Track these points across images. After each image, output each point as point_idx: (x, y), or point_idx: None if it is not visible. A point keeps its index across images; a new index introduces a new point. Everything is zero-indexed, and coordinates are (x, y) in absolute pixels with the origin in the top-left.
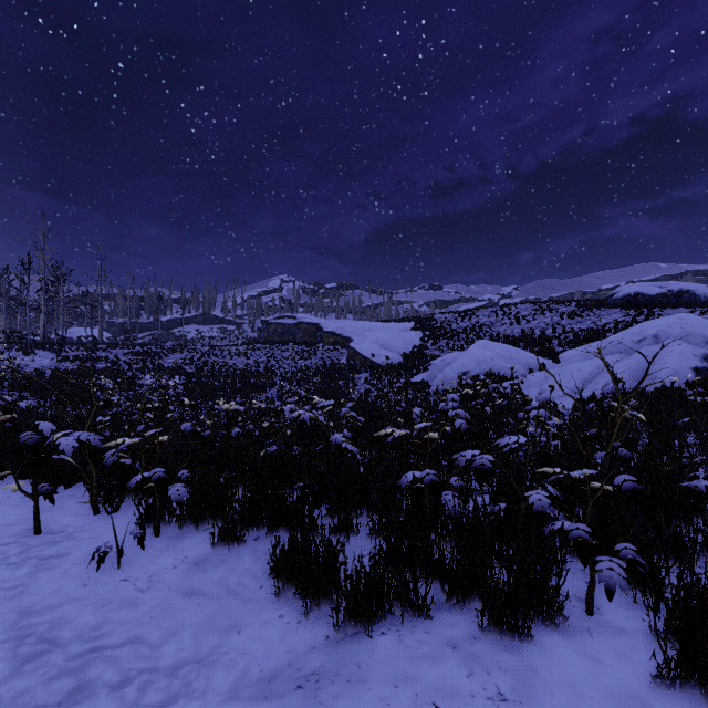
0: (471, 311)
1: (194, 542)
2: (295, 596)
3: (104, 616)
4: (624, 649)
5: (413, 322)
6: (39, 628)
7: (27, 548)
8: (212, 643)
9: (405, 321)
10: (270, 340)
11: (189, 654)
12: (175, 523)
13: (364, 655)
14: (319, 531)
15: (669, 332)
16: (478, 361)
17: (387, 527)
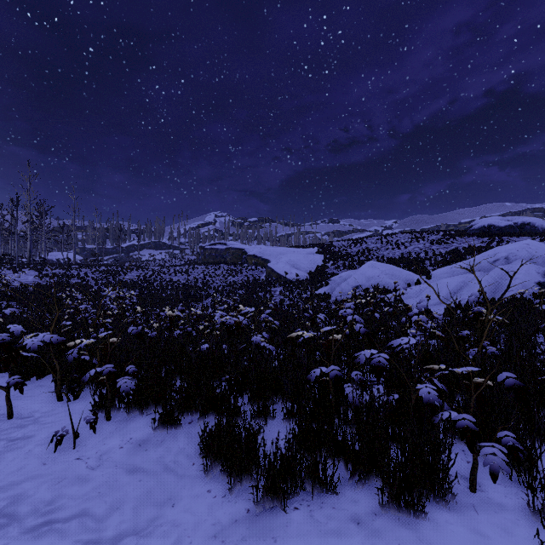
0: (362, 239)
1: (138, 425)
2: (221, 473)
3: (58, 492)
4: (506, 525)
5: (316, 247)
6: (0, 504)
7: None
8: (150, 515)
9: (310, 247)
10: (206, 261)
11: (129, 526)
12: (123, 409)
13: (279, 529)
14: (242, 416)
15: (517, 254)
16: (368, 277)
17: (298, 413)
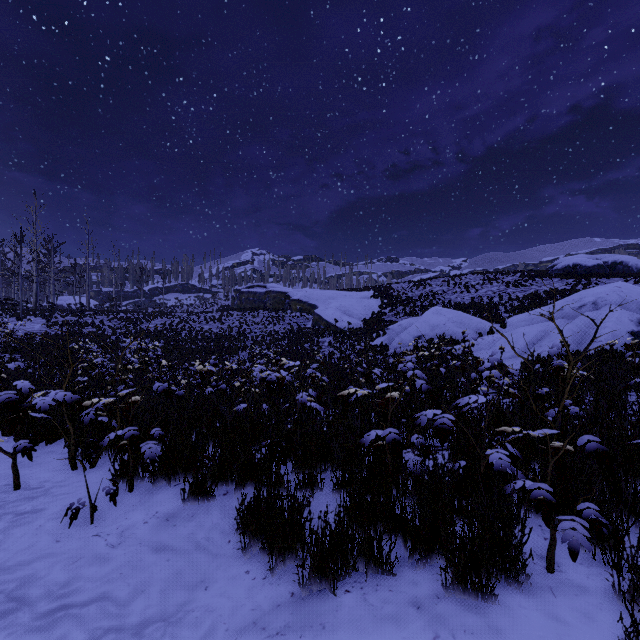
0: (425, 281)
1: (165, 497)
2: (262, 552)
3: (74, 573)
4: (588, 609)
5: (372, 291)
6: (8, 586)
7: (4, 503)
8: (179, 600)
9: (365, 290)
10: (242, 307)
11: (156, 612)
12: (148, 479)
13: (328, 615)
14: (285, 486)
15: (607, 299)
16: (432, 326)
17: (350, 482)
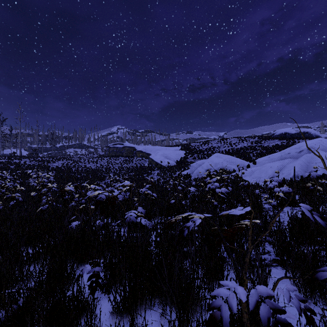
0: (208, 141)
1: None
2: None
3: None
4: None
5: (180, 146)
6: None
7: None
8: None
9: (176, 146)
10: (110, 155)
11: None
12: None
13: None
14: None
15: (315, 147)
16: (215, 163)
17: None
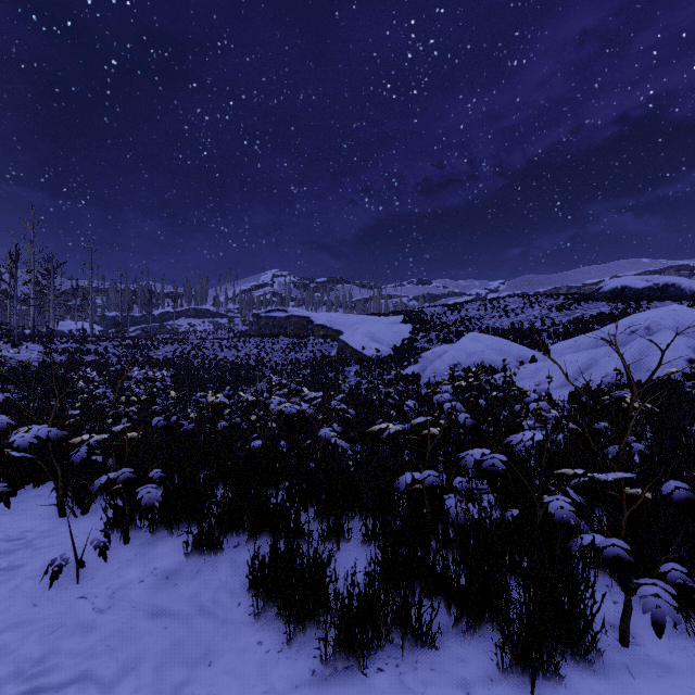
0: (460, 304)
1: (166, 550)
2: (277, 618)
3: (51, 645)
4: None
5: (402, 315)
6: None
7: None
8: (177, 679)
9: (395, 314)
10: (261, 333)
11: (148, 694)
12: (147, 528)
13: None
14: (305, 537)
15: (661, 324)
16: (468, 353)
17: (382, 533)
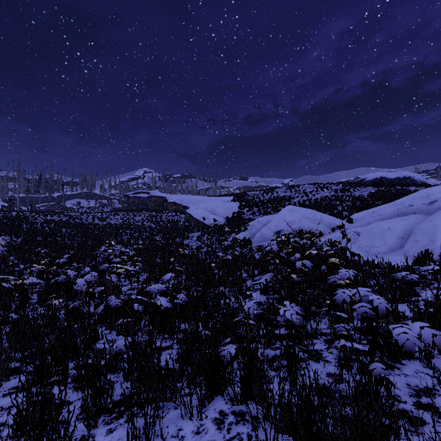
0: (272, 189)
1: None
2: None
3: None
4: None
5: (232, 196)
6: None
7: None
8: None
9: (226, 196)
10: (130, 209)
11: None
12: None
13: None
14: None
15: None
16: (289, 221)
17: None
